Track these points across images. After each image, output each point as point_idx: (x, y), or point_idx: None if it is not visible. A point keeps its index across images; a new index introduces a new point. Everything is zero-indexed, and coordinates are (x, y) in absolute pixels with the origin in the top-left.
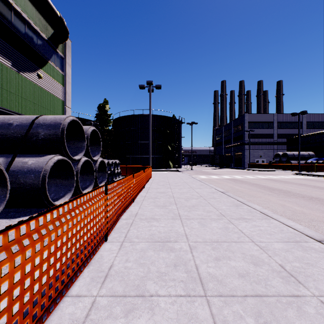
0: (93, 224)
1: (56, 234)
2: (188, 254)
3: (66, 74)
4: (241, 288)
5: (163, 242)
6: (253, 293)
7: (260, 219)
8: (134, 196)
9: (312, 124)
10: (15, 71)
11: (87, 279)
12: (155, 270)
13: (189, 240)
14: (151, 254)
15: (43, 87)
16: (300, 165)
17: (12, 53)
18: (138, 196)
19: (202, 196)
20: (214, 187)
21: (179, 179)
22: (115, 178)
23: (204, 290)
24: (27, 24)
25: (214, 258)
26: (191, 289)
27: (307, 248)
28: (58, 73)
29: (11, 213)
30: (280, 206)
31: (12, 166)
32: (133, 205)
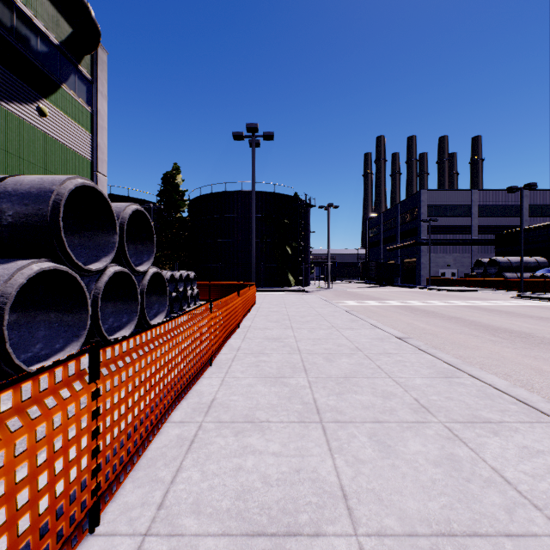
0: None
1: None
2: None
3: (97, 113)
4: None
5: (275, 538)
6: None
7: (527, 423)
8: (212, 352)
9: (539, 208)
10: None
11: None
12: None
13: (358, 523)
14: None
15: (51, 133)
16: (524, 281)
17: None
18: (225, 347)
19: (360, 349)
20: (379, 325)
21: (309, 308)
22: (188, 306)
23: None
24: (16, 10)
25: None
26: None
27: None
28: (81, 110)
29: None
30: (533, 373)
31: None
32: (208, 375)
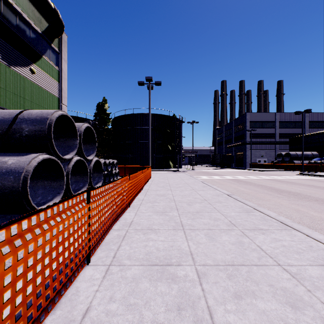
0: (64, 247)
1: None
2: (196, 287)
3: (61, 70)
4: None
5: (162, 266)
6: None
7: (279, 230)
8: (130, 200)
9: (314, 123)
10: (5, 65)
11: None
12: (150, 317)
13: (196, 262)
14: (145, 287)
15: (37, 83)
16: (304, 165)
17: (1, 46)
18: (136, 199)
19: (206, 200)
20: (218, 188)
21: (180, 180)
22: (113, 179)
23: None
24: (19, 15)
25: (233, 295)
26: None
27: None
28: (53, 69)
29: None
30: (294, 211)
31: None
32: (128, 211)
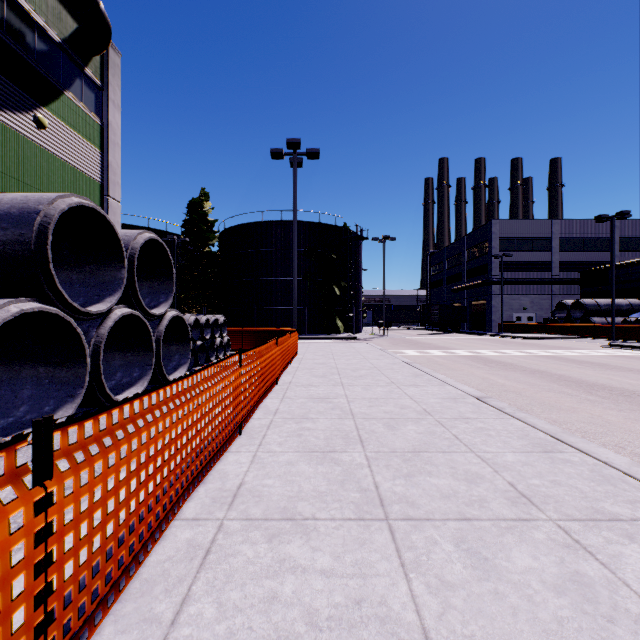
0: None
1: None
2: None
3: (107, 125)
4: None
5: None
6: None
7: None
8: (241, 418)
9: (631, 241)
10: None
11: None
12: None
13: None
14: None
15: (51, 149)
16: (616, 327)
17: None
18: (259, 410)
19: (429, 412)
20: (449, 381)
21: (361, 359)
22: (216, 357)
23: None
24: None
25: None
26: None
27: None
28: (89, 122)
29: None
30: None
31: None
32: (235, 449)
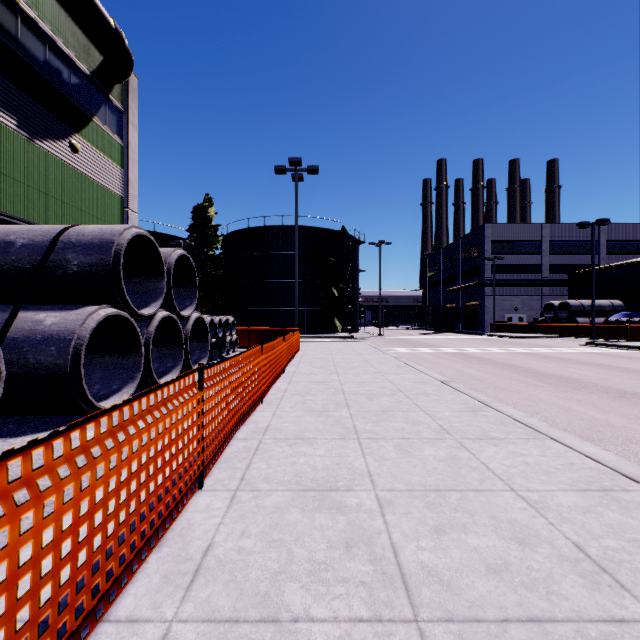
0: (171, 454)
1: (77, 485)
2: (375, 520)
3: (128, 145)
4: (495, 602)
5: (321, 491)
6: (522, 614)
7: (524, 439)
8: (263, 391)
9: (617, 245)
10: (24, 138)
11: (155, 579)
12: (305, 556)
13: (377, 486)
14: (295, 520)
15: (82, 170)
16: (596, 327)
17: (18, 102)
18: (272, 389)
19: (401, 390)
20: (425, 370)
21: (355, 355)
22: (227, 354)
23: (412, 605)
24: (49, 42)
25: (433, 529)
26: (383, 603)
27: (630, 505)
28: (112, 143)
29: (10, 427)
30: (561, 411)
31: (11, 329)
32: (260, 410)
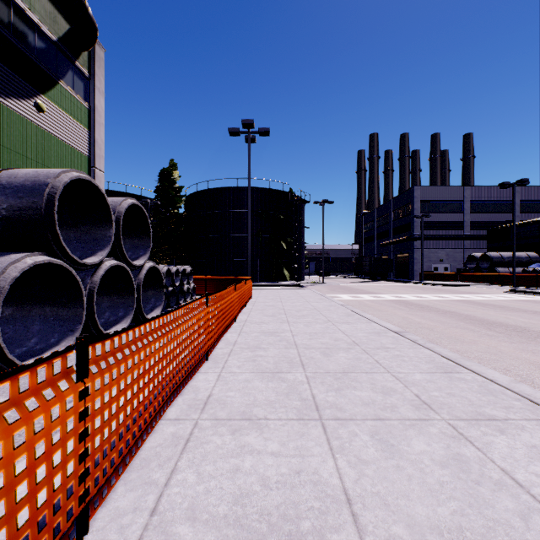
0: None
1: None
2: None
3: (94, 109)
4: None
5: None
6: None
7: (533, 421)
8: (208, 347)
9: (530, 204)
10: None
11: None
12: None
13: (365, 531)
14: None
15: (48, 129)
16: (516, 276)
17: None
18: (221, 342)
19: (357, 343)
20: (375, 319)
21: (304, 302)
22: (184, 301)
23: None
24: (14, 6)
25: None
26: None
27: None
28: (79, 106)
29: None
30: (533, 368)
31: None
32: (204, 370)
